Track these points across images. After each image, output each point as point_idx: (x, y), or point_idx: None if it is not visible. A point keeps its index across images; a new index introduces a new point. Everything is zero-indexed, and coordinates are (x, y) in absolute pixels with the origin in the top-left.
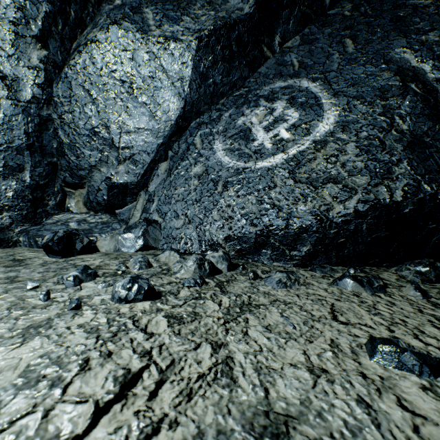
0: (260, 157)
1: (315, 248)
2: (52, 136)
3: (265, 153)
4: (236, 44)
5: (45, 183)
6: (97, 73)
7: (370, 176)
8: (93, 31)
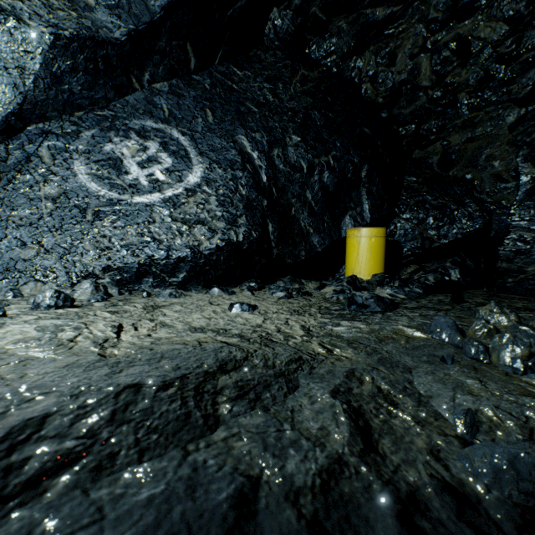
0: (137, 192)
1: (189, 275)
2: None
3: (141, 189)
4: (103, 62)
5: None
6: None
7: (225, 223)
8: None
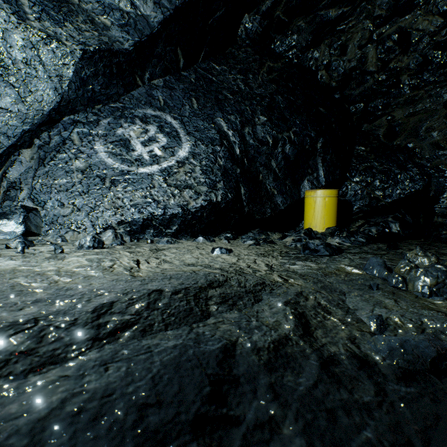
0: (141, 164)
1: (180, 227)
2: None
3: (144, 162)
4: (116, 67)
5: None
6: None
7: (207, 187)
8: None
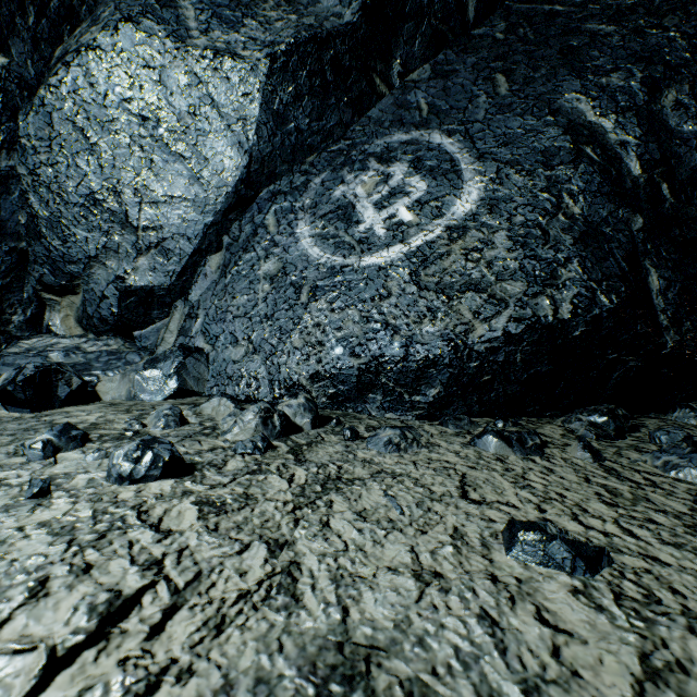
0: (367, 249)
1: (448, 390)
2: (18, 204)
3: (374, 243)
4: (331, 70)
5: (4, 285)
6: (99, 101)
7: (527, 281)
8: (91, 30)
